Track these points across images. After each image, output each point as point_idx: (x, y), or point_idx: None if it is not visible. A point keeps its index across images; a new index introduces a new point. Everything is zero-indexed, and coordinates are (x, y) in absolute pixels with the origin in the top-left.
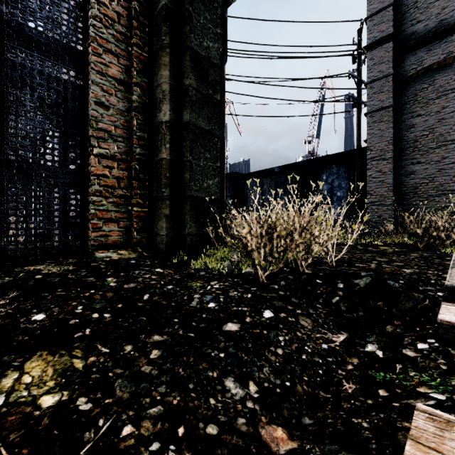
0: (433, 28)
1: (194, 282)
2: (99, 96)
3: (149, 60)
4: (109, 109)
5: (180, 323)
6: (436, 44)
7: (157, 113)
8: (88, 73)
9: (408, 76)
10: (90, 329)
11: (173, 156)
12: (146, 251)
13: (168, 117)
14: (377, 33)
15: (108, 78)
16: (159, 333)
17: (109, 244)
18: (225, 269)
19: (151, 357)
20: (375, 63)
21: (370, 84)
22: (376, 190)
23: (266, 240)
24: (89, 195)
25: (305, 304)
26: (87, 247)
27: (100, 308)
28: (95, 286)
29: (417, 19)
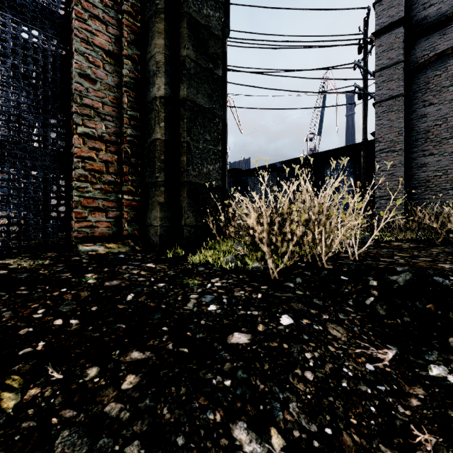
0: (447, 11)
1: (191, 279)
2: (84, 67)
3: (142, 30)
4: (96, 83)
5: (170, 332)
6: (451, 28)
7: (150, 88)
8: (71, 41)
9: (419, 63)
10: (45, 342)
11: (168, 136)
12: (139, 244)
13: (163, 92)
14: (386, 19)
15: (94, 48)
16: (140, 348)
17: (95, 237)
18: (228, 264)
19: (122, 387)
20: (383, 50)
21: (378, 73)
22: (385, 184)
23: (277, 229)
24: (72, 180)
25: (332, 307)
26: (70, 240)
27: (67, 312)
28: (69, 283)
29: (429, 2)
